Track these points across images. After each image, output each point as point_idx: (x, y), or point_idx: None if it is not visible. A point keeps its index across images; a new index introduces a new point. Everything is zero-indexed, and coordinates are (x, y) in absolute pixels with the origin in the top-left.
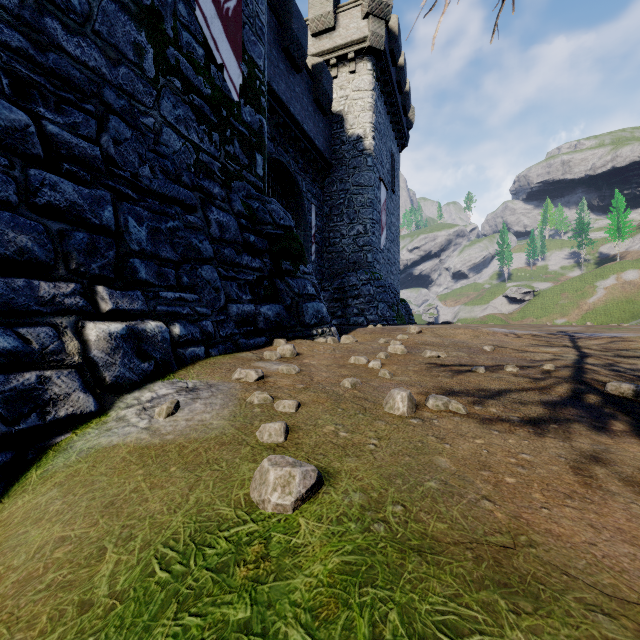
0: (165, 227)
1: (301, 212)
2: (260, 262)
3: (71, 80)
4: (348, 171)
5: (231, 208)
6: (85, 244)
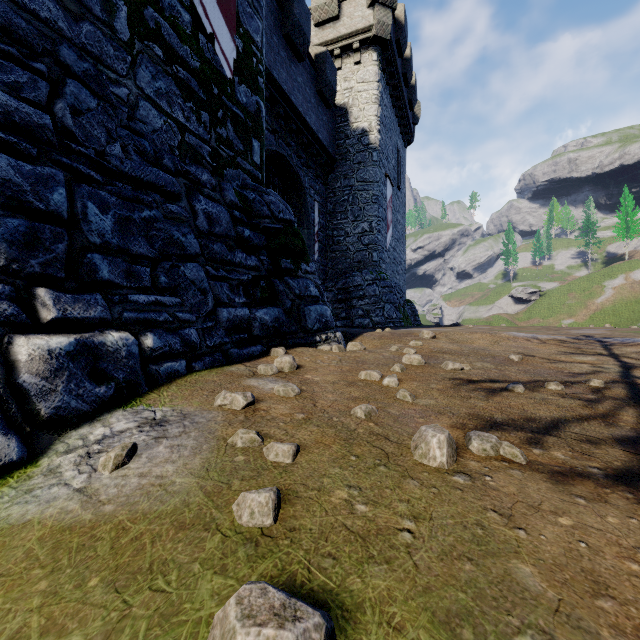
0: (139, 217)
1: (303, 209)
2: (256, 260)
3: (13, 30)
4: (352, 166)
5: (223, 198)
6: (21, 234)
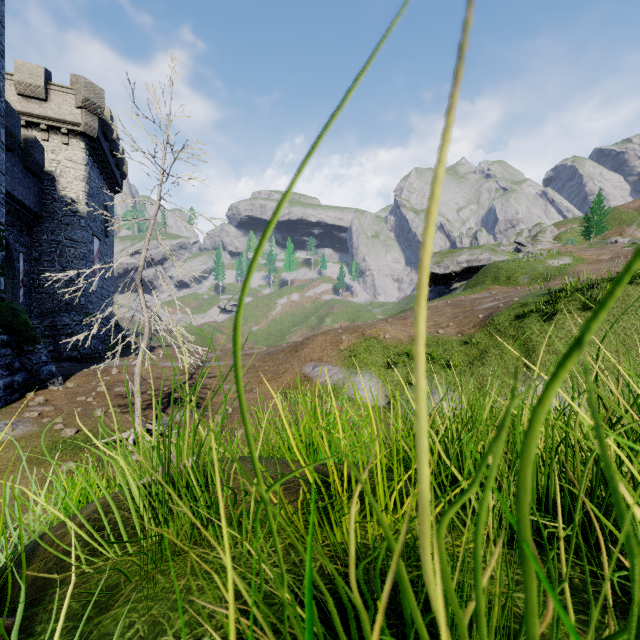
0: None
1: (9, 263)
2: (11, 350)
3: None
4: (61, 225)
5: None
6: None
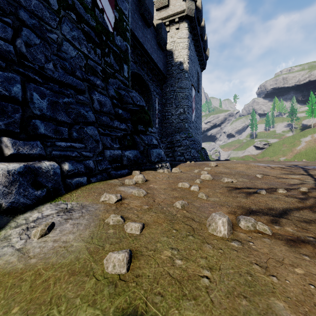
0: (62, 101)
1: (150, 101)
2: (125, 125)
3: None
4: (175, 80)
5: (108, 93)
6: None
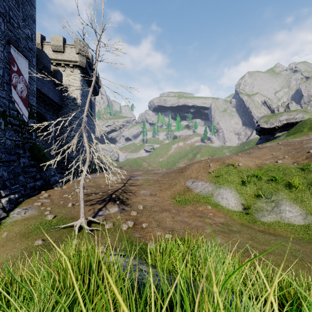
0: (10, 170)
1: (47, 128)
2: (35, 168)
3: None
4: (70, 110)
5: (26, 155)
6: None
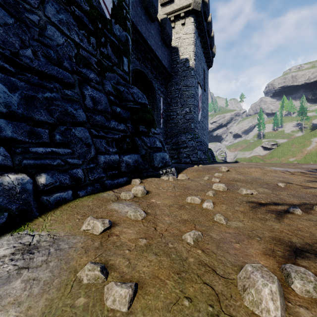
0: (42, 96)
1: (154, 101)
2: (124, 126)
3: None
4: (180, 78)
5: (103, 89)
6: None
